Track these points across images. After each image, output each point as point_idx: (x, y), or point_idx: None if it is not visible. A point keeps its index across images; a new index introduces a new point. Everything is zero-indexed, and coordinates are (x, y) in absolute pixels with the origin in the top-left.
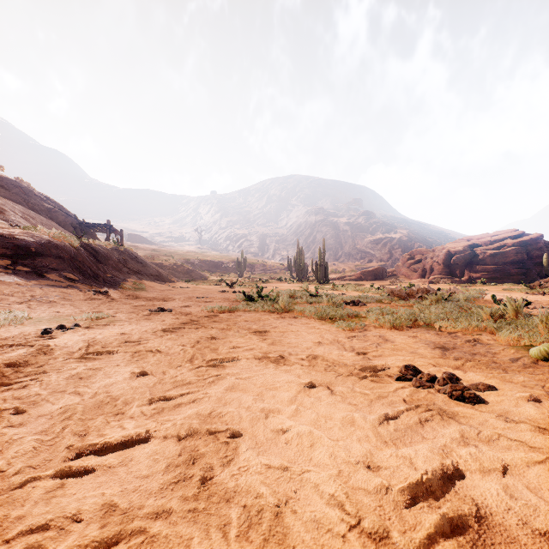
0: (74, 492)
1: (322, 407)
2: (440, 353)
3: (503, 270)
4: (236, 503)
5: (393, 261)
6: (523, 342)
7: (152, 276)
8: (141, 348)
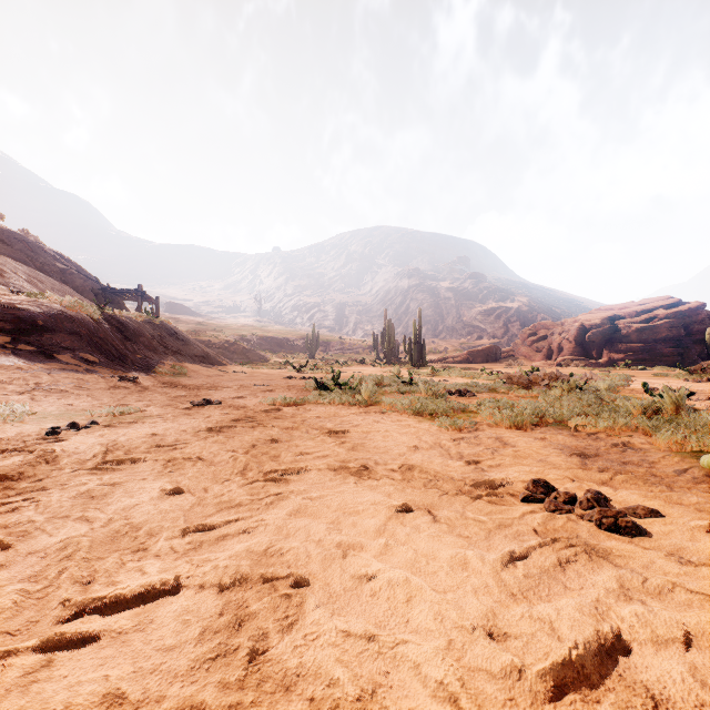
0: (65, 674)
1: (421, 542)
2: (579, 462)
3: (653, 350)
4: (299, 693)
5: (509, 337)
6: (690, 447)
7: (196, 357)
8: (176, 455)
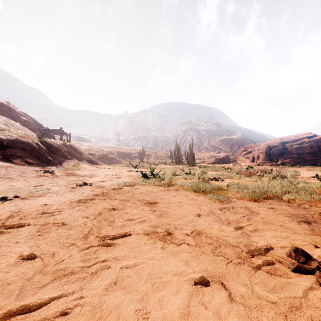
0: None
1: None
2: (309, 228)
3: (303, 157)
4: None
5: (233, 152)
6: None
7: (86, 161)
8: (49, 221)
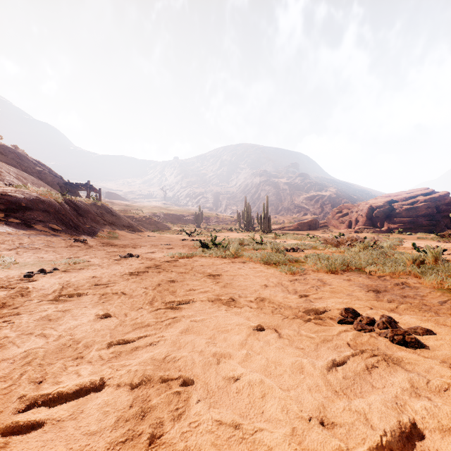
0: None
1: (271, 352)
2: (374, 296)
3: (416, 222)
4: None
5: (324, 214)
6: (447, 286)
7: (124, 227)
8: (108, 291)
